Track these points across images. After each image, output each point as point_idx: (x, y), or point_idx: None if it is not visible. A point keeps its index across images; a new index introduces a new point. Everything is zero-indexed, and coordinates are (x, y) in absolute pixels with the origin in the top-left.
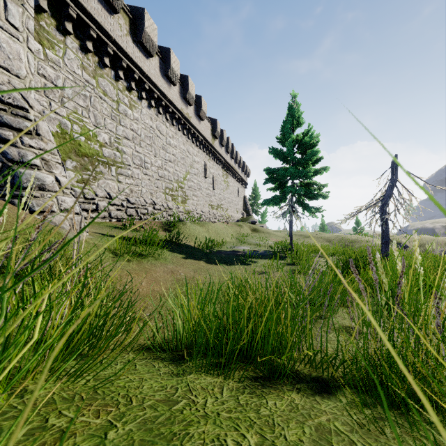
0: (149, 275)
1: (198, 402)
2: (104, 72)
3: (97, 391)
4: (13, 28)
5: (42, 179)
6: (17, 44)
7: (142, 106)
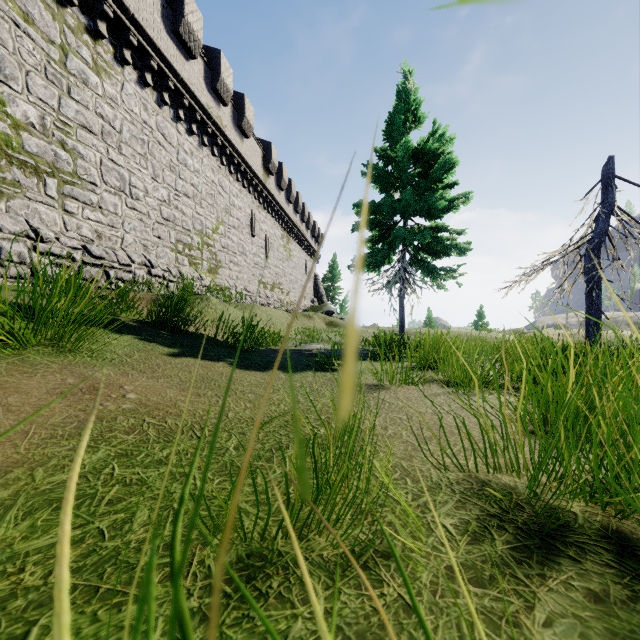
0: None
1: None
2: None
3: None
4: None
5: None
6: None
7: (125, 77)
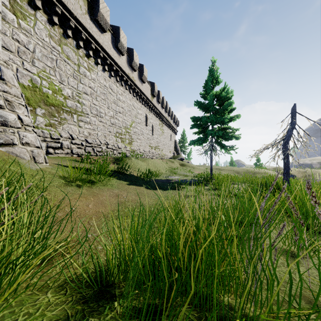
0: (96, 198)
1: None
2: (68, 41)
3: None
4: None
5: (4, 116)
6: None
7: (98, 69)
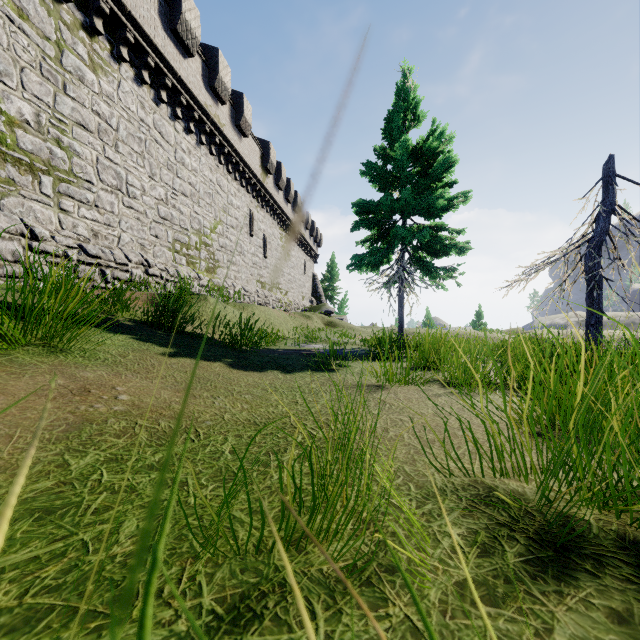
0: None
1: None
2: None
3: None
4: None
5: None
6: None
7: (121, 74)
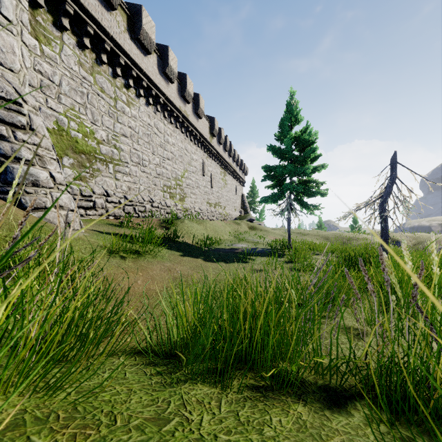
0: (145, 273)
1: (193, 420)
2: (102, 69)
3: (78, 408)
4: (6, 20)
5: (35, 175)
6: (10, 38)
7: (140, 103)
